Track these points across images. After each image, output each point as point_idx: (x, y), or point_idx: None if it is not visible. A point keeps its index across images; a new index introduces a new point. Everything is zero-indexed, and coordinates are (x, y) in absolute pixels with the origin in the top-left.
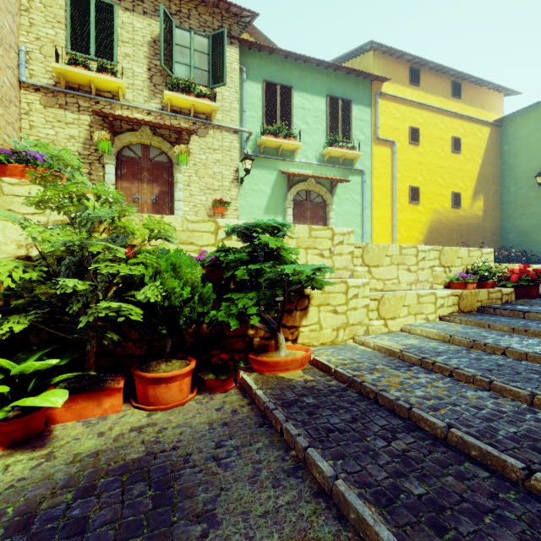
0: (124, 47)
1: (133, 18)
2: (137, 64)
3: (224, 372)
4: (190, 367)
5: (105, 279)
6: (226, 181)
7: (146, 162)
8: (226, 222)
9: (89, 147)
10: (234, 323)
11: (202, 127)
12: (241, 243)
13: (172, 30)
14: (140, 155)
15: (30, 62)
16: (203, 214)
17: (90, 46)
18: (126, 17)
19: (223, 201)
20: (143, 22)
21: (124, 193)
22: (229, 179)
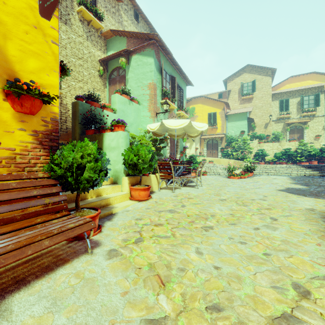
0: (290, 106)
1: (292, 99)
2: (294, 109)
3: (322, 162)
4: (317, 161)
5: (307, 151)
6: (319, 129)
7: (296, 129)
8: (322, 144)
9: (283, 129)
10: (324, 155)
11: (312, 118)
12: (324, 146)
13: (303, 98)
14: (294, 128)
15: (272, 116)
16: (312, 139)
17: (283, 109)
18: (291, 100)
19: (319, 135)
20: (295, 99)
21: (290, 137)
22: (321, 129)
